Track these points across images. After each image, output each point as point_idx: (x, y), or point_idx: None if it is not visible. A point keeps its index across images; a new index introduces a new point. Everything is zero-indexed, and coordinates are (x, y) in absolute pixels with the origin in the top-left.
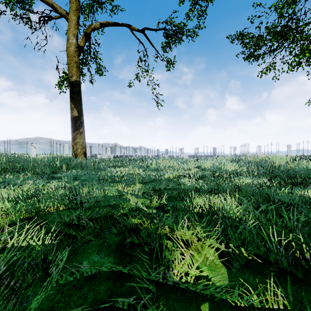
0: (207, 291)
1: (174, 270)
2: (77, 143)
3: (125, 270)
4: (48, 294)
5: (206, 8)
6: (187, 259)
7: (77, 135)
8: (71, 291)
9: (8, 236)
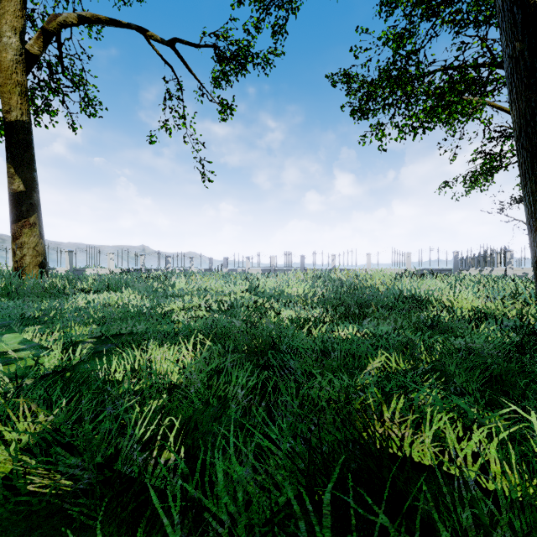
0: None
1: None
2: (24, 245)
3: None
4: None
5: (285, 23)
6: None
7: (23, 230)
8: None
9: None
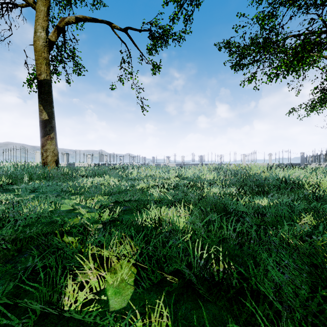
0: (89, 319)
1: (65, 298)
2: (48, 150)
3: (10, 302)
4: None
5: (192, 13)
6: (92, 282)
7: (47, 141)
8: None
9: None
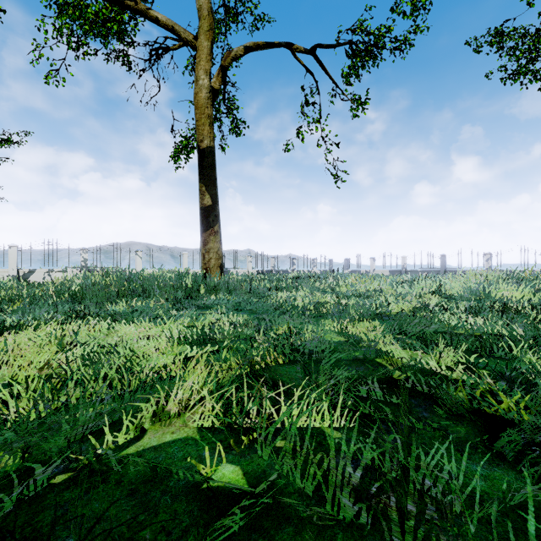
0: None
1: None
2: (211, 250)
3: None
4: (481, 539)
5: None
6: None
7: (210, 237)
8: (522, 539)
9: (272, 408)
